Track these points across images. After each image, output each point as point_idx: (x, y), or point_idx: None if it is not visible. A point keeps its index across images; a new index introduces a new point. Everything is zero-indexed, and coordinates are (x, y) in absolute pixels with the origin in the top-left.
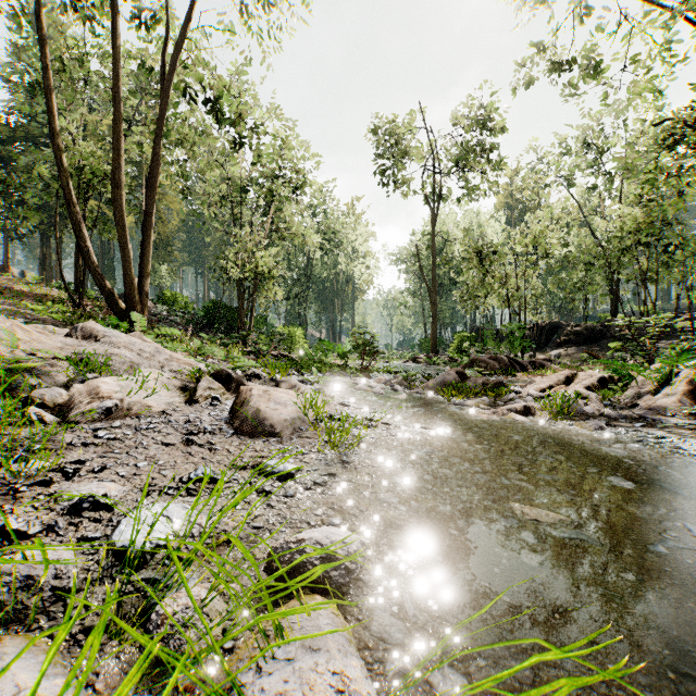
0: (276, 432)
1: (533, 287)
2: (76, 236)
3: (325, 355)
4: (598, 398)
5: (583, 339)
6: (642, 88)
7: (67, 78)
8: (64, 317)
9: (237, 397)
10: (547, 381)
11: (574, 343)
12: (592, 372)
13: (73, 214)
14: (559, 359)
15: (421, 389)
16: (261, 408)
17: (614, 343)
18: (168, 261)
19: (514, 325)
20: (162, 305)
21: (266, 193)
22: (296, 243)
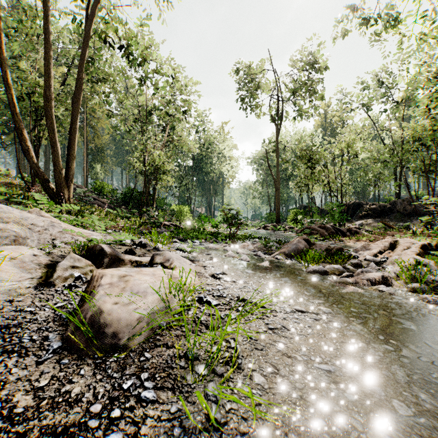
0: (122, 342)
1: (344, 178)
2: (19, 138)
3: (202, 225)
4: (436, 265)
5: (378, 214)
6: (426, 37)
7: (26, 34)
8: (7, 197)
9: (90, 283)
10: (376, 247)
11: (372, 216)
12: (410, 240)
13: (17, 122)
14: (362, 227)
15: (279, 256)
16: (104, 307)
17: (425, 217)
18: (102, 162)
19: (335, 204)
20: (94, 190)
21: (164, 114)
22: (184, 149)
